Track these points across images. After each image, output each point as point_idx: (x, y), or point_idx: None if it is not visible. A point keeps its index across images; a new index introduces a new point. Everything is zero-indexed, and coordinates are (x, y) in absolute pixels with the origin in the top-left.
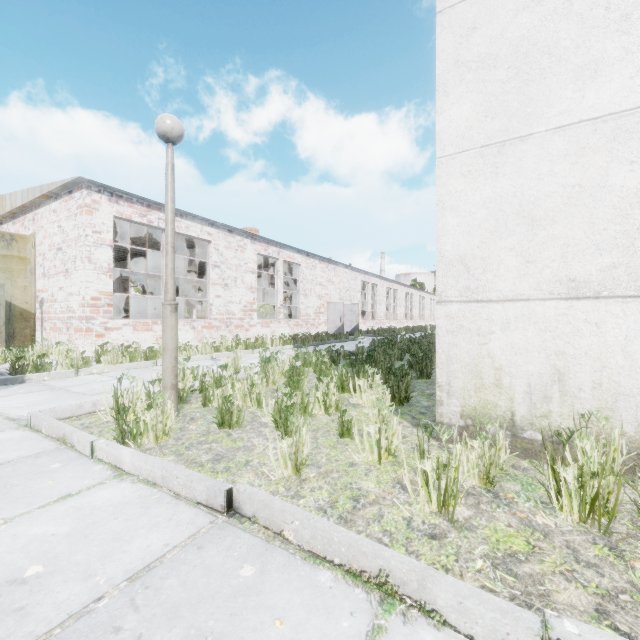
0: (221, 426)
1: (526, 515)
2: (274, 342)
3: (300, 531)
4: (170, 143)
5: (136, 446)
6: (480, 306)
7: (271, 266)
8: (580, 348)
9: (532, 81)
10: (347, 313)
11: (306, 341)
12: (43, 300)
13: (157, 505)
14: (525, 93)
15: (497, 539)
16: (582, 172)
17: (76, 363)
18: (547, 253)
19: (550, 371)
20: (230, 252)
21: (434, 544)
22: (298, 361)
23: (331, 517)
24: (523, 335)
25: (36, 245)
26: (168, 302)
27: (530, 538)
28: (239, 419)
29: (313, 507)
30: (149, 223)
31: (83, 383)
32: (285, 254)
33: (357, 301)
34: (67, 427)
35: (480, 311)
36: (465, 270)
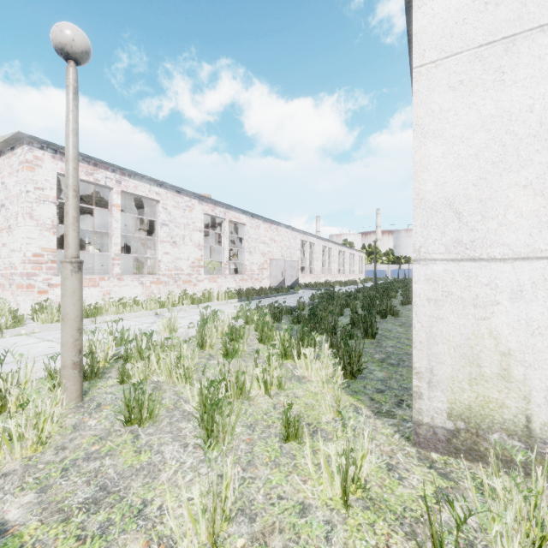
0: (128, 422)
1: None
2: (220, 296)
3: None
4: (71, 61)
5: None
6: (477, 266)
7: (219, 226)
8: None
9: None
10: (288, 269)
11: (250, 295)
12: None
13: None
14: None
15: None
16: None
17: (4, 323)
18: None
19: None
20: (178, 211)
21: None
22: (240, 318)
23: None
24: (545, 308)
25: None
26: (67, 259)
27: None
28: (153, 411)
29: None
30: (96, 181)
31: (1, 348)
32: (231, 214)
33: (297, 258)
34: None
35: (477, 273)
36: (455, 217)
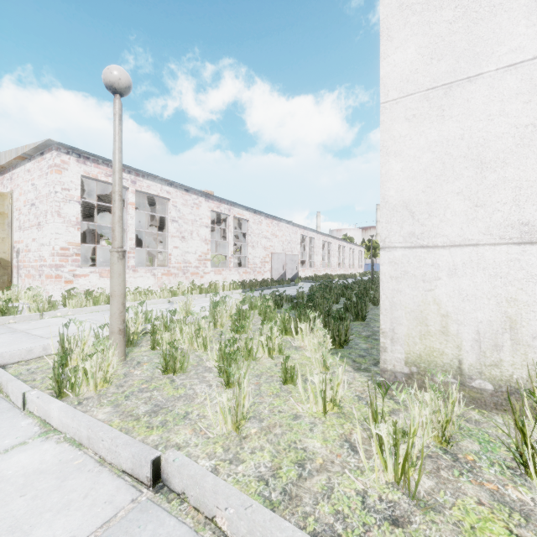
0: (165, 372)
1: (495, 486)
2: (225, 287)
3: (235, 521)
4: (117, 94)
5: (74, 395)
6: (425, 252)
7: (223, 222)
8: (534, 295)
9: (481, 19)
10: (289, 262)
11: (253, 286)
12: (19, 250)
13: (76, 474)
14: (473, 32)
15: (471, 525)
16: (536, 111)
17: (42, 307)
18: (497, 196)
19: (501, 318)
20: (187, 209)
21: (397, 534)
22: (245, 304)
23: (273, 491)
24: (471, 281)
25: (13, 201)
26: (115, 249)
27: (510, 523)
28: (183, 364)
29: (253, 476)
30: None
31: (45, 326)
32: (235, 211)
33: (297, 252)
34: (5, 375)
35: (425, 257)
36: (410, 215)
